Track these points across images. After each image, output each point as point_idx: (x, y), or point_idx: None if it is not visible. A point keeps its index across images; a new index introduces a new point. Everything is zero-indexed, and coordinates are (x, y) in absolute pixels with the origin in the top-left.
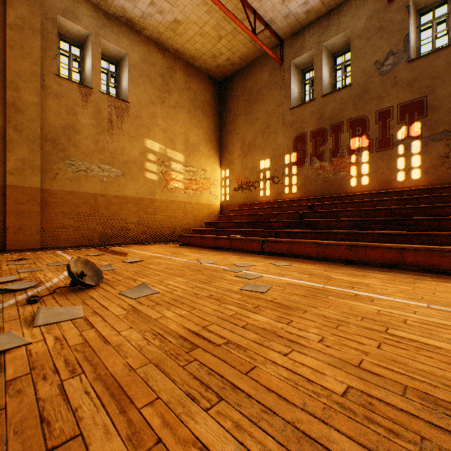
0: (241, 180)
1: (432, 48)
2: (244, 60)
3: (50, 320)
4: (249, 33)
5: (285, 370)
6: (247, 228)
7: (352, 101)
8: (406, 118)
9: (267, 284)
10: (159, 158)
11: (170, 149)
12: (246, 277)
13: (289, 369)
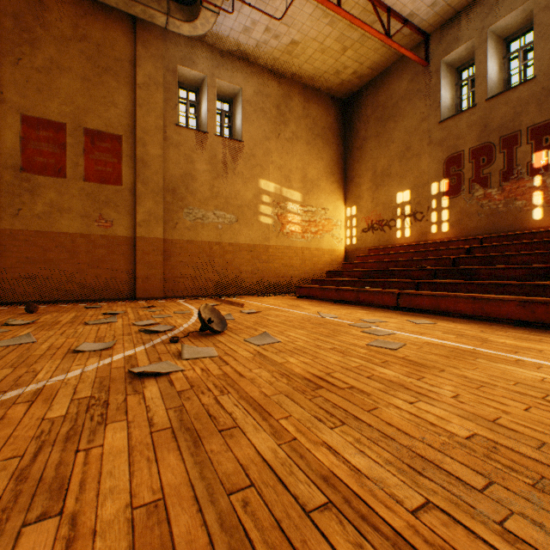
0: (371, 218)
1: None
2: (376, 70)
3: (193, 356)
4: (382, 37)
5: (408, 414)
6: (379, 278)
7: (536, 101)
8: None
9: (399, 341)
10: (274, 200)
11: (285, 188)
12: (374, 333)
13: (412, 413)
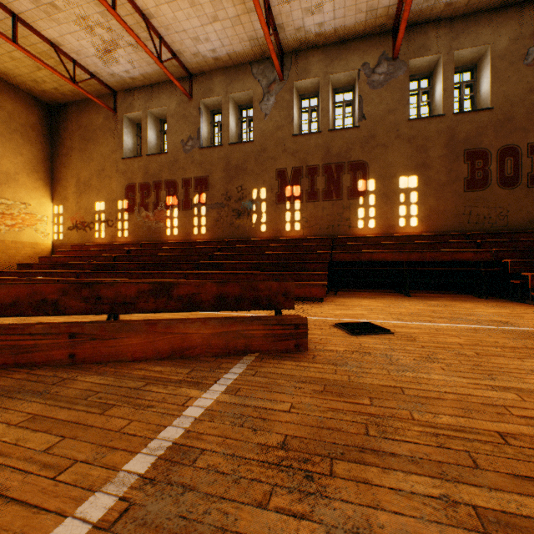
0: (76, 219)
1: (218, 141)
2: (78, 95)
3: None
4: (68, 81)
5: None
6: (63, 270)
7: (168, 166)
8: (199, 188)
9: None
10: None
11: None
12: None
13: None
